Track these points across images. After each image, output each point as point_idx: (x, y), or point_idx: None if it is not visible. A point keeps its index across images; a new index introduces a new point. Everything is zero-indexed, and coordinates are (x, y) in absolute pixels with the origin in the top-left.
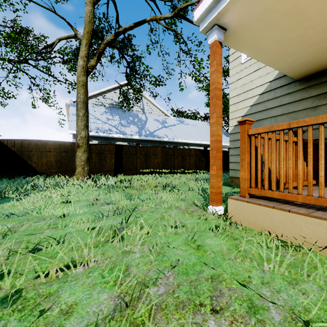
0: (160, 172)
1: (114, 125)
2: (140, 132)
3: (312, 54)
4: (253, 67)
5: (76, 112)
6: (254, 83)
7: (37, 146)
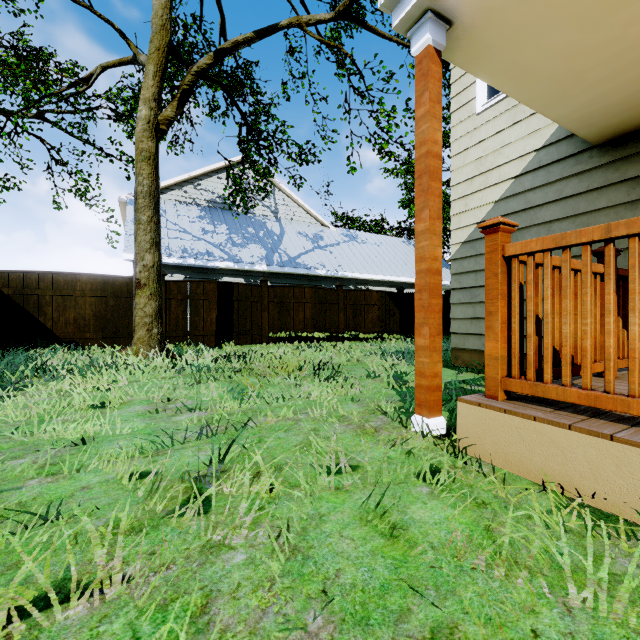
0: (309, 338)
1: (218, 243)
2: (269, 258)
3: (635, 85)
4: (500, 120)
5: (135, 214)
6: (502, 154)
7: (55, 286)
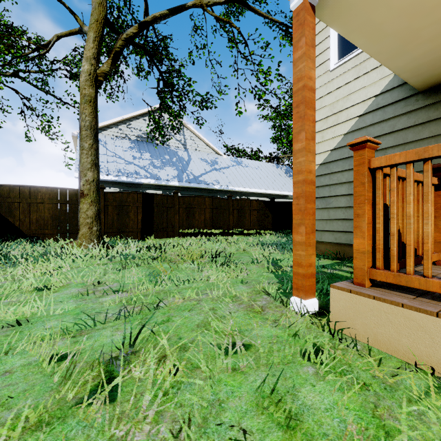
0: (208, 233)
1: (143, 166)
2: (180, 176)
3: None
4: (348, 75)
5: (80, 142)
6: (349, 99)
7: (22, 195)
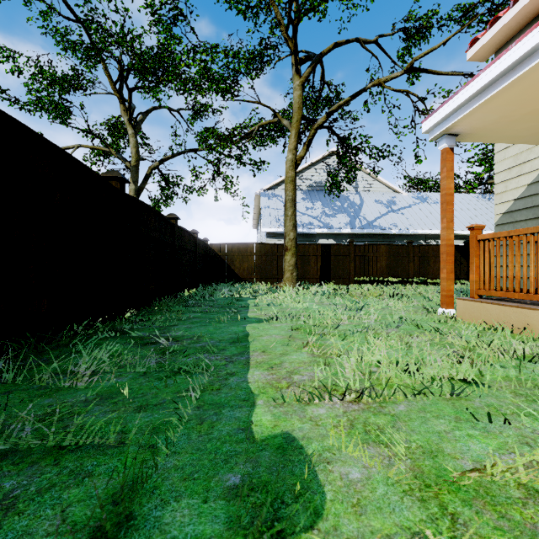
0: (384, 281)
1: (316, 216)
2: (352, 223)
3: None
4: None
5: (285, 211)
6: (533, 152)
7: (239, 250)
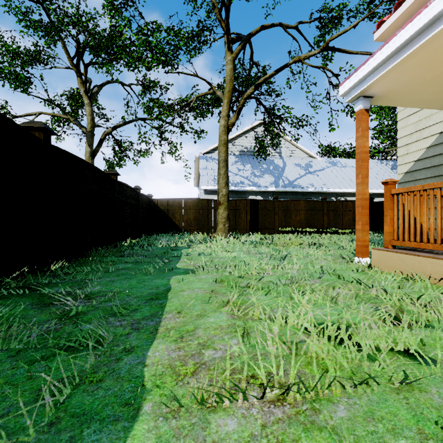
0: (303, 231)
1: (246, 176)
2: (276, 182)
3: None
4: None
5: (218, 170)
6: (431, 119)
7: (179, 205)
